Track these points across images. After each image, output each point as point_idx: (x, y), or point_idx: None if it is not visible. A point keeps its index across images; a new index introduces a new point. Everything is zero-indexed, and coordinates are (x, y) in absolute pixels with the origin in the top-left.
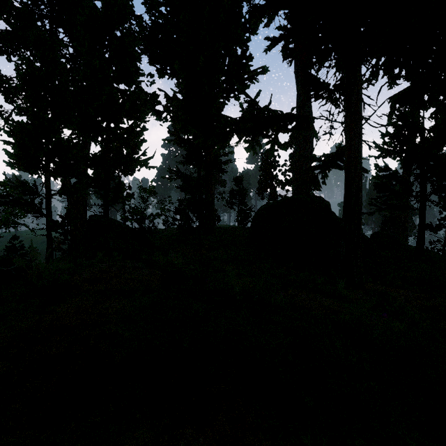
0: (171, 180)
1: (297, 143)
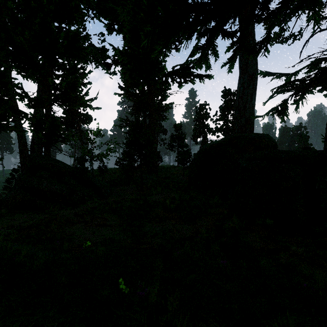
0: (122, 127)
1: (240, 81)
